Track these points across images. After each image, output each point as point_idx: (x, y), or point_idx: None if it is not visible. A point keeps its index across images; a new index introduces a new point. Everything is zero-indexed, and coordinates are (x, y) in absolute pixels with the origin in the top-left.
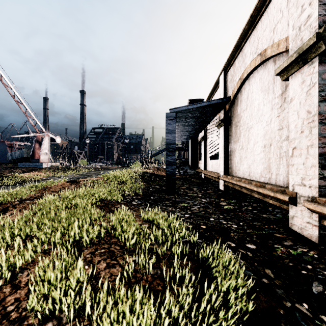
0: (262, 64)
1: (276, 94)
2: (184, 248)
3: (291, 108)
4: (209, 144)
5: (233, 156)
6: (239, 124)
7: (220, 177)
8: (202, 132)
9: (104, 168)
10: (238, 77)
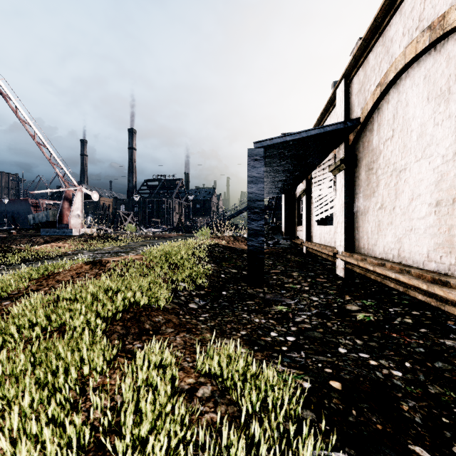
0: (430, 49)
1: None
2: None
3: None
4: (315, 201)
5: (363, 221)
6: (375, 165)
7: (338, 255)
8: (303, 182)
9: (157, 237)
10: (375, 82)
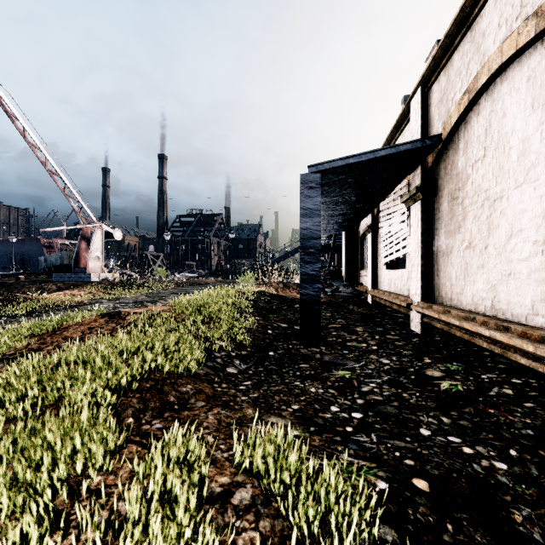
0: (536, 42)
1: None
2: None
3: None
4: (383, 240)
5: (445, 263)
6: (461, 194)
7: (413, 306)
8: (368, 216)
9: (192, 283)
10: (461, 89)
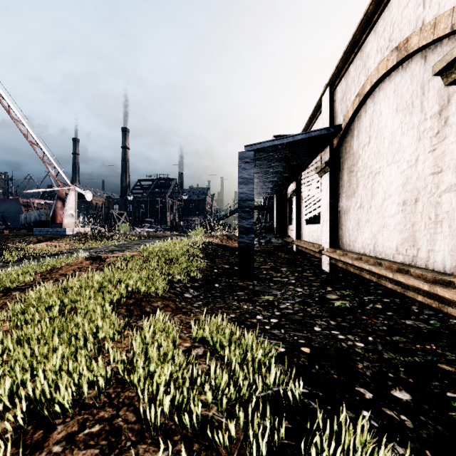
0: (398, 67)
1: (429, 113)
2: (273, 417)
3: None
4: (304, 201)
5: (345, 219)
6: (355, 168)
7: (323, 251)
8: (294, 182)
9: (152, 236)
10: (355, 92)
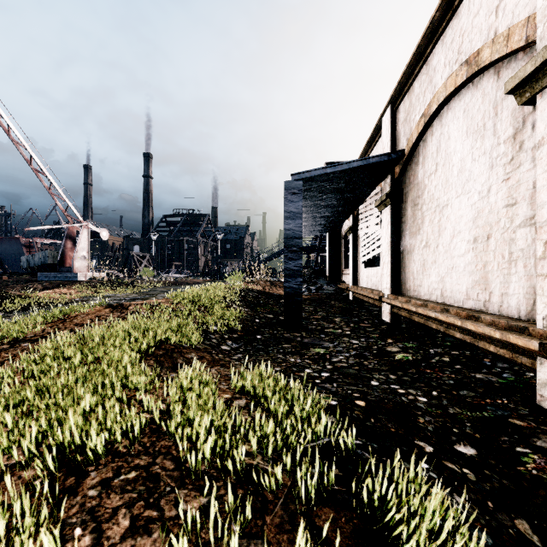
0: (469, 83)
1: (502, 136)
2: (322, 465)
3: (540, 159)
4: (361, 240)
5: (409, 260)
6: (420, 201)
7: (384, 298)
8: (349, 218)
9: (180, 283)
10: (419, 112)
